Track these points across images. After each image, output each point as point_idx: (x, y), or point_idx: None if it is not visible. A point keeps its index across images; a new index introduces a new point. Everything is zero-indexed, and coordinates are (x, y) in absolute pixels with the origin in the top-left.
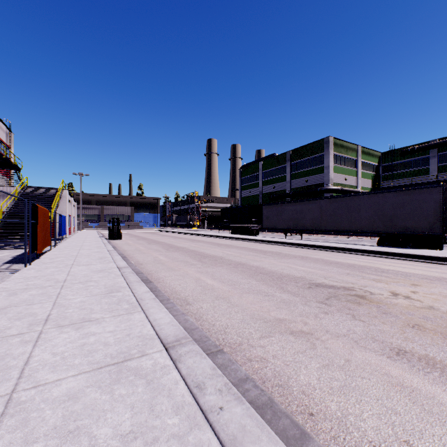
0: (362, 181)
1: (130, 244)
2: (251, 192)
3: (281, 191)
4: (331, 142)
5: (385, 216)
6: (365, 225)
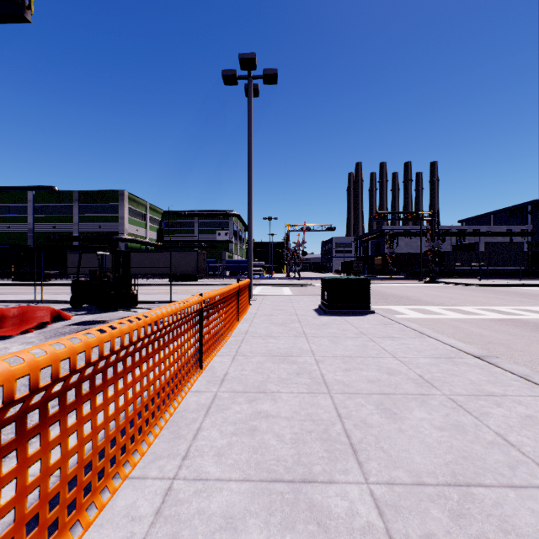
0: (150, 233)
1: None
2: (13, 227)
3: (65, 232)
4: (126, 195)
5: (173, 265)
6: (163, 270)
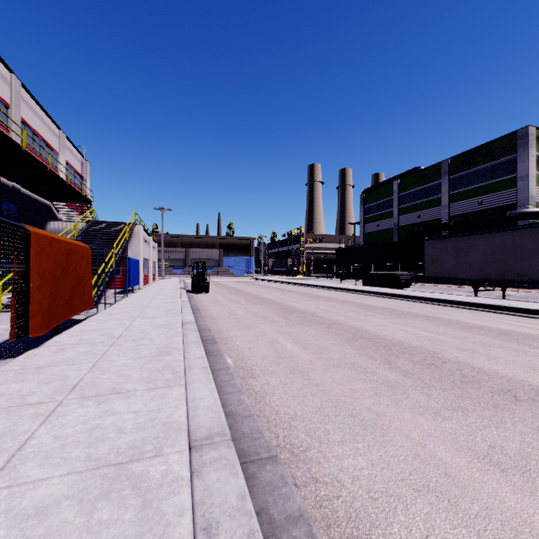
0: None
1: (221, 301)
2: (380, 225)
3: (431, 220)
4: (531, 135)
5: None
6: None
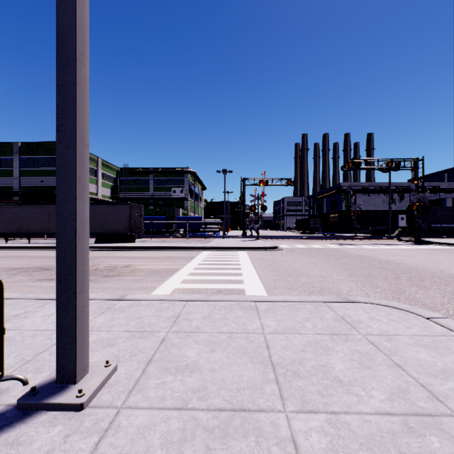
0: (102, 190)
1: None
2: None
3: (5, 187)
4: None
5: (100, 221)
6: None
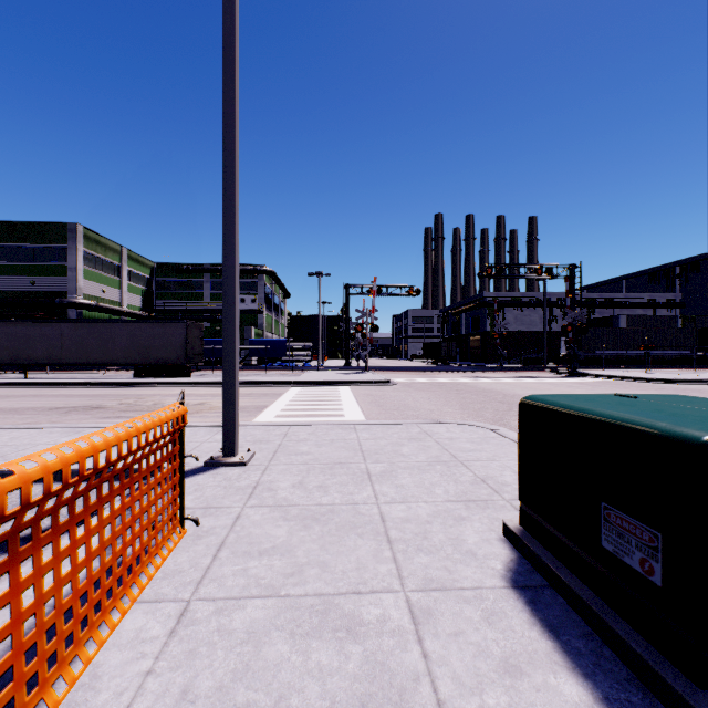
0: (129, 297)
1: None
2: None
3: None
4: (80, 232)
5: (141, 347)
6: (121, 356)
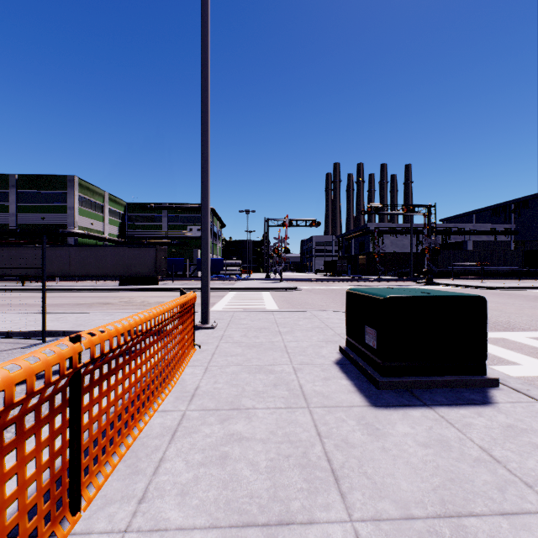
0: (109, 228)
1: None
2: None
3: None
4: (76, 182)
5: (125, 264)
6: (111, 271)
